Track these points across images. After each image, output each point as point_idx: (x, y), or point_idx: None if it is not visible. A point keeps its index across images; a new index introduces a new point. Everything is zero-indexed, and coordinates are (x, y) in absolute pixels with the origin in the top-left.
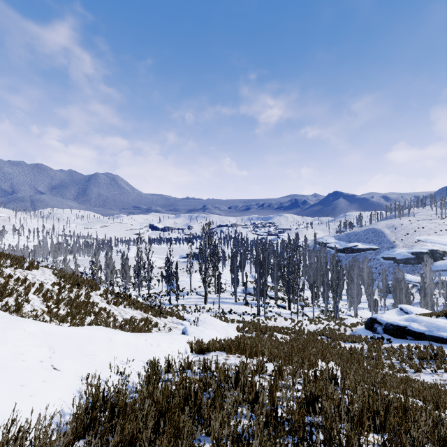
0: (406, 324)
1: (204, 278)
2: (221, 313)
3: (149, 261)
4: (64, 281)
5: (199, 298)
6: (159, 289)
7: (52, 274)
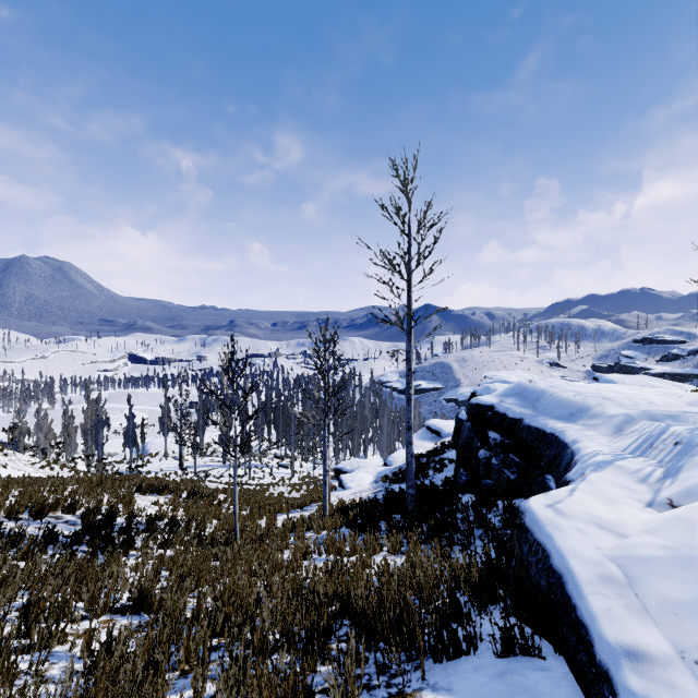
0: (342, 466)
1: (179, 437)
2: (195, 478)
3: (101, 420)
4: None
5: (176, 463)
6: (123, 456)
7: None
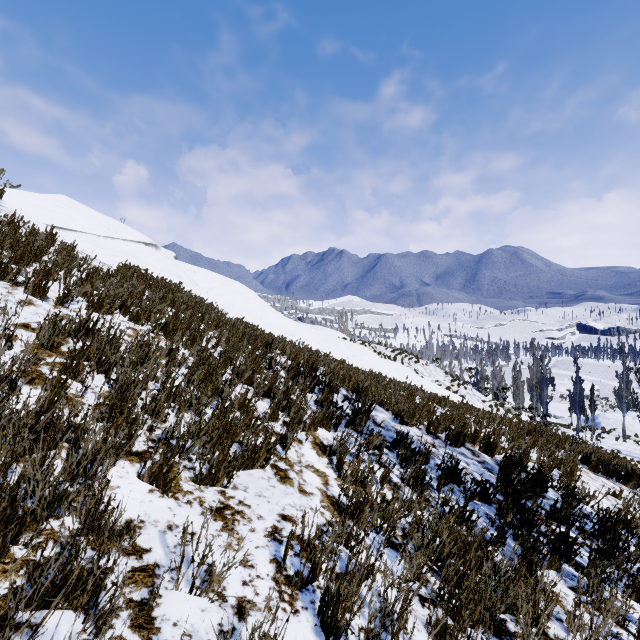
0: None
1: None
2: None
3: (544, 377)
4: (449, 379)
5: (638, 450)
6: (568, 421)
7: (441, 372)
